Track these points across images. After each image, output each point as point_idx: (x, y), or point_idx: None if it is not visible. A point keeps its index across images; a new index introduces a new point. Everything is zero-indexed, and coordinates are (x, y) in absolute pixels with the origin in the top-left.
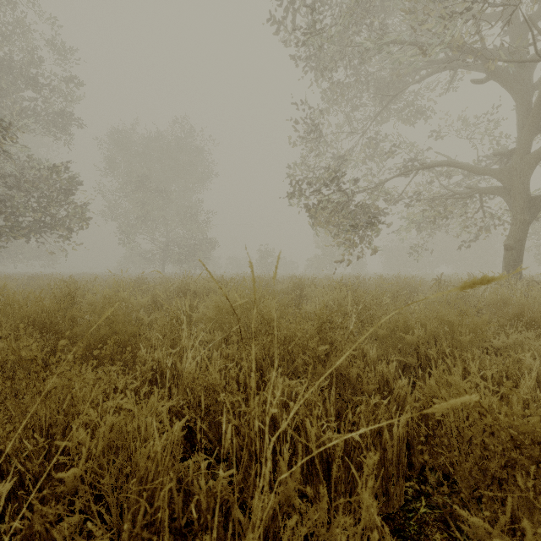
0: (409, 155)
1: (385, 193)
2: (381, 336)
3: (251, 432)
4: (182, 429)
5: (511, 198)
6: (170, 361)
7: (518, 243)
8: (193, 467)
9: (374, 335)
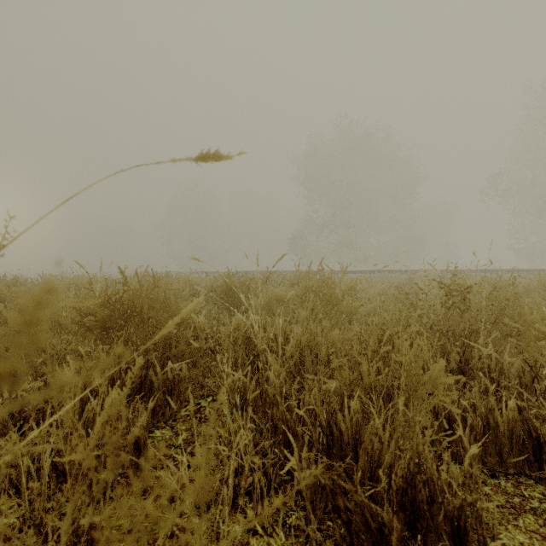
0: None
1: None
2: None
3: None
4: None
5: None
6: None
7: None
8: None
9: None
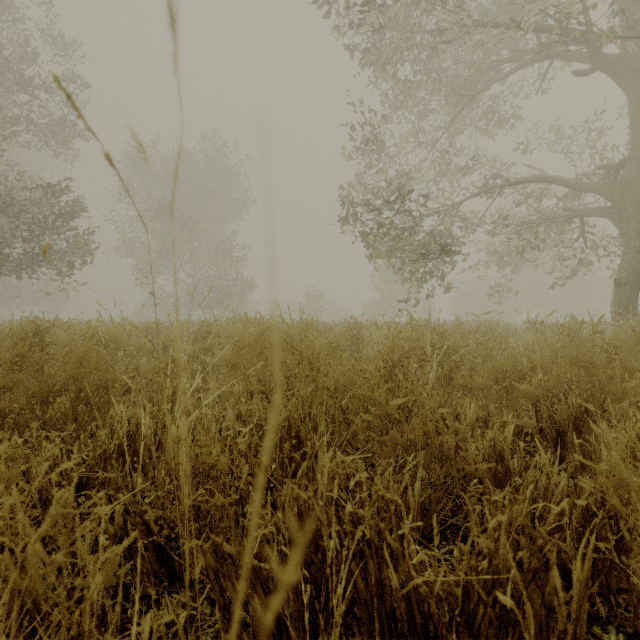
0: (491, 172)
1: (461, 218)
2: (480, 386)
3: (265, 565)
4: (151, 544)
5: (623, 220)
6: (146, 423)
7: (633, 277)
8: (156, 627)
9: (461, 388)
